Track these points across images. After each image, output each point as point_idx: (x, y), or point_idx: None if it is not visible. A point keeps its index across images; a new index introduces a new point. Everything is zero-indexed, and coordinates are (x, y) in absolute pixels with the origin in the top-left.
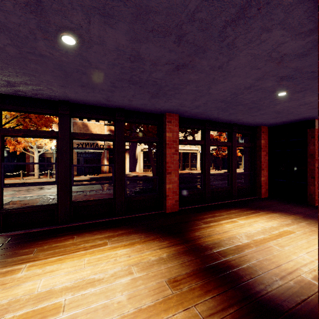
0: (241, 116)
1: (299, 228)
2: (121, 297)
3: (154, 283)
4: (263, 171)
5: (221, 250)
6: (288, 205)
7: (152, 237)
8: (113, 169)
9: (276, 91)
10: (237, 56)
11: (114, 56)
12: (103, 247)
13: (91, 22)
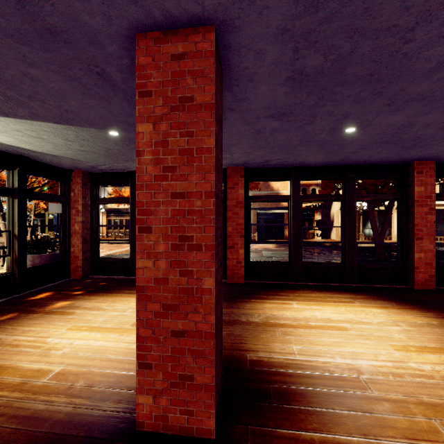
0: None
1: None
2: (399, 336)
3: (432, 337)
4: None
5: None
6: None
7: (408, 307)
8: (342, 232)
9: None
10: None
11: (383, 129)
12: (352, 304)
13: (379, 116)
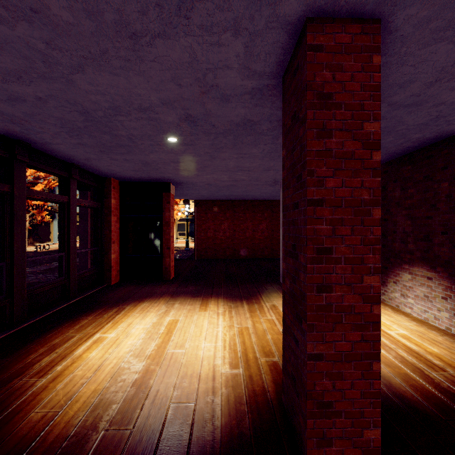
0: (96, 154)
1: (178, 311)
2: None
3: None
4: (115, 244)
5: (116, 414)
6: (148, 287)
7: None
8: None
9: (167, 133)
10: (175, 39)
11: None
12: None
13: None
